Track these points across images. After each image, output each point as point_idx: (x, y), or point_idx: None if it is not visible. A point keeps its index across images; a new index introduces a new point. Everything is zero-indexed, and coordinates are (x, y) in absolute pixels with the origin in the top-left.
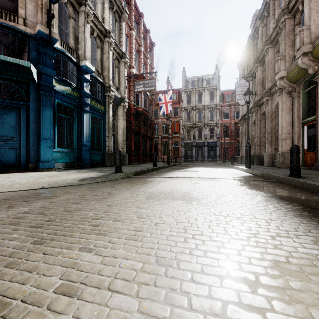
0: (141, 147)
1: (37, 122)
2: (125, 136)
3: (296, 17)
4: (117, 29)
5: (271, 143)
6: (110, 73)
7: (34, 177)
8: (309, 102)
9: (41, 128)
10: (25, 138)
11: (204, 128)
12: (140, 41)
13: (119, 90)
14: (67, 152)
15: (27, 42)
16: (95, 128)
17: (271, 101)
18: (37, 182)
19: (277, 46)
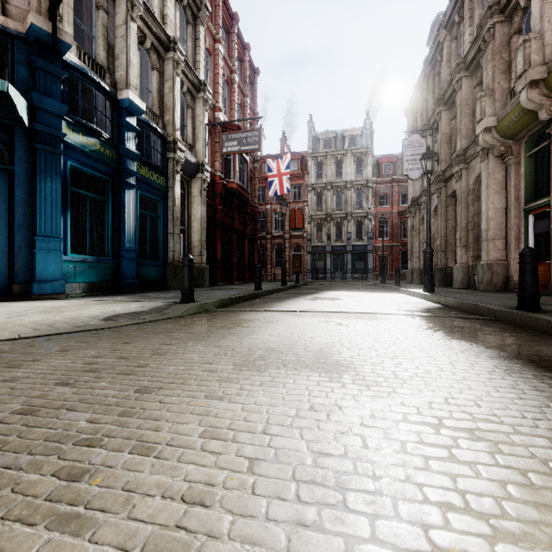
0: (234, 254)
1: (28, 204)
2: (205, 233)
3: (515, 20)
4: (191, 38)
5: (468, 248)
6: (177, 117)
7: (10, 313)
8: (537, 174)
9: (36, 215)
10: (5, 235)
11: (345, 221)
12: (234, 63)
13: (194, 150)
14: (91, 262)
15: (8, 46)
16: (148, 218)
17: (467, 173)
18: (10, 324)
19: (478, 74)
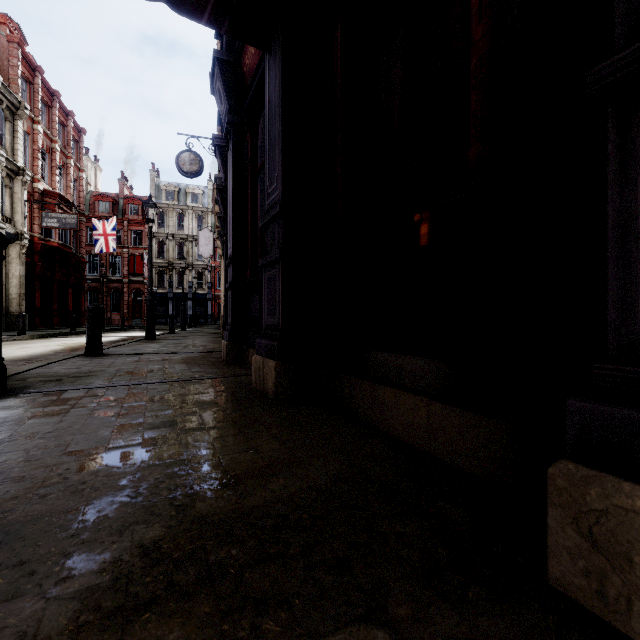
0: (56, 302)
1: None
2: (24, 288)
3: None
4: (10, 132)
5: None
6: None
7: None
8: None
9: None
10: None
11: (187, 271)
12: (55, 134)
13: (13, 222)
14: None
15: None
16: None
17: None
18: None
19: None
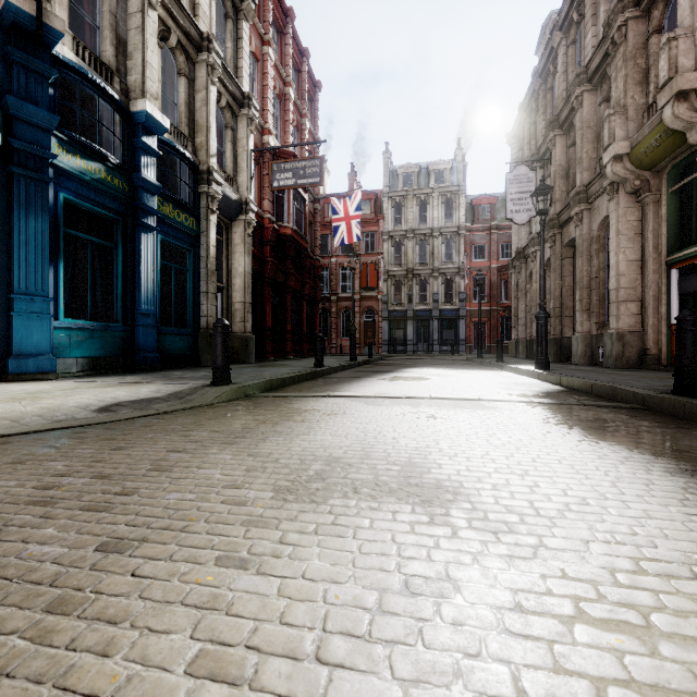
0: (289, 320)
1: (3, 250)
2: (250, 293)
3: (654, 15)
4: (231, 37)
5: (590, 312)
6: (213, 139)
7: None
8: (682, 216)
9: (14, 265)
10: None
11: (431, 279)
12: (288, 73)
13: (235, 184)
14: (93, 330)
15: None
16: (173, 271)
17: (589, 215)
18: None
19: (604, 87)
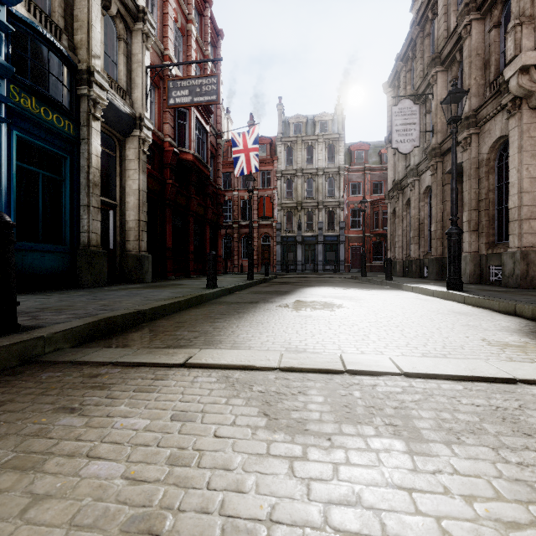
0: (191, 241)
1: None
2: (145, 211)
3: None
4: None
5: (479, 232)
6: (96, 39)
7: None
8: None
9: None
10: None
11: (316, 210)
12: (190, 11)
13: (128, 98)
14: None
15: None
16: (39, 178)
17: (478, 140)
18: None
19: (494, 13)
